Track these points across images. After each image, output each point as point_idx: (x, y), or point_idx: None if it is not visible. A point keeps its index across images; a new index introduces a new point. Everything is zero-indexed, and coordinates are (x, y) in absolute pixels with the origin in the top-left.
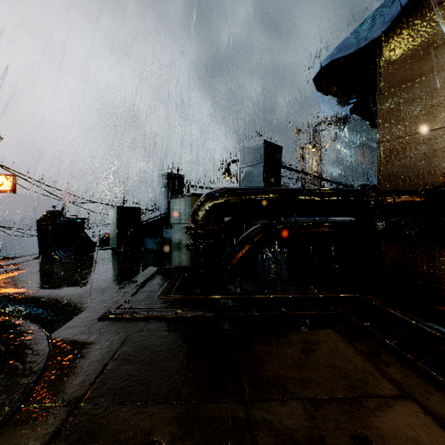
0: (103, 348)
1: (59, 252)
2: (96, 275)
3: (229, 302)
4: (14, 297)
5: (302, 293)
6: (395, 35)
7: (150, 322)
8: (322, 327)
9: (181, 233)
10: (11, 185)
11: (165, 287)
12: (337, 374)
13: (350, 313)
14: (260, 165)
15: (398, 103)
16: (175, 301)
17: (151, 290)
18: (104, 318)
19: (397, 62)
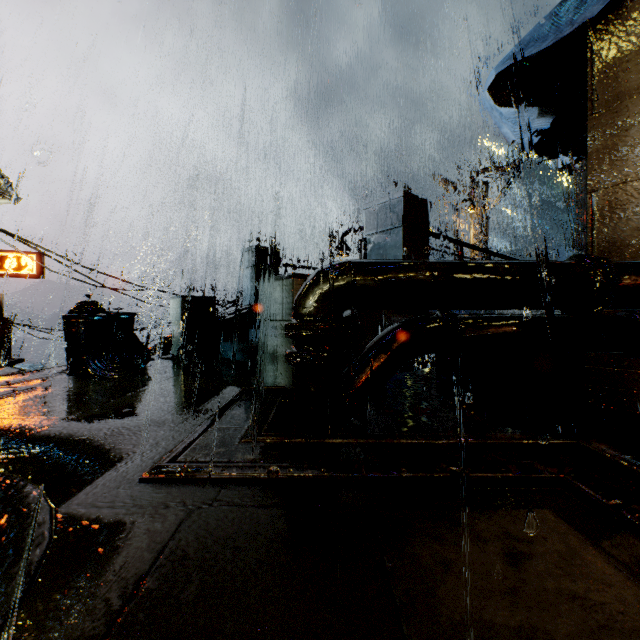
0: (142, 539)
1: (95, 363)
2: (146, 400)
3: (358, 452)
4: (16, 437)
5: (480, 437)
6: (619, 17)
7: (226, 488)
8: (531, 505)
9: (277, 335)
10: (37, 268)
11: (252, 422)
12: (591, 618)
13: (576, 478)
14: (397, 231)
15: (625, 126)
16: (268, 448)
17: (228, 428)
18: (150, 479)
19: (622, 60)
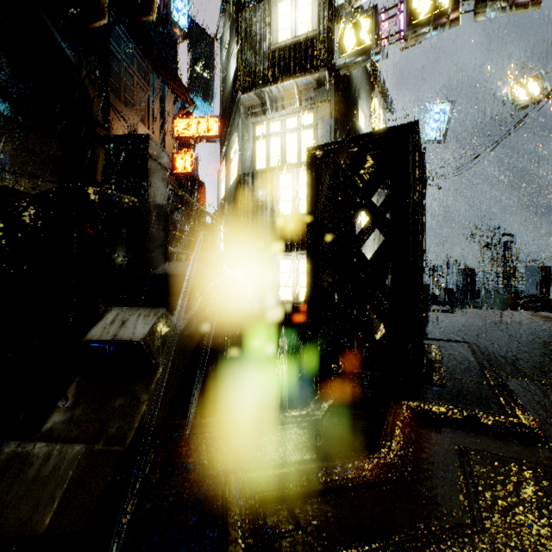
0: None
1: None
2: None
3: None
4: None
5: None
6: None
7: None
8: None
9: (501, 305)
10: None
11: None
12: None
13: None
14: (537, 276)
15: None
16: None
17: None
18: None
19: None
